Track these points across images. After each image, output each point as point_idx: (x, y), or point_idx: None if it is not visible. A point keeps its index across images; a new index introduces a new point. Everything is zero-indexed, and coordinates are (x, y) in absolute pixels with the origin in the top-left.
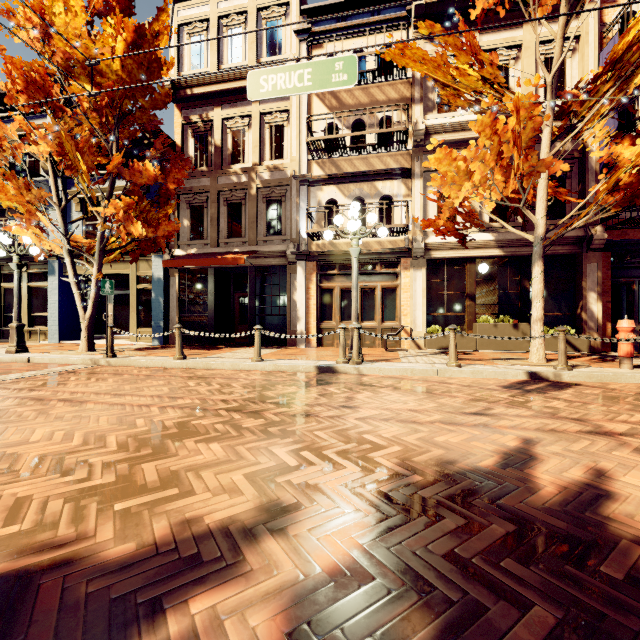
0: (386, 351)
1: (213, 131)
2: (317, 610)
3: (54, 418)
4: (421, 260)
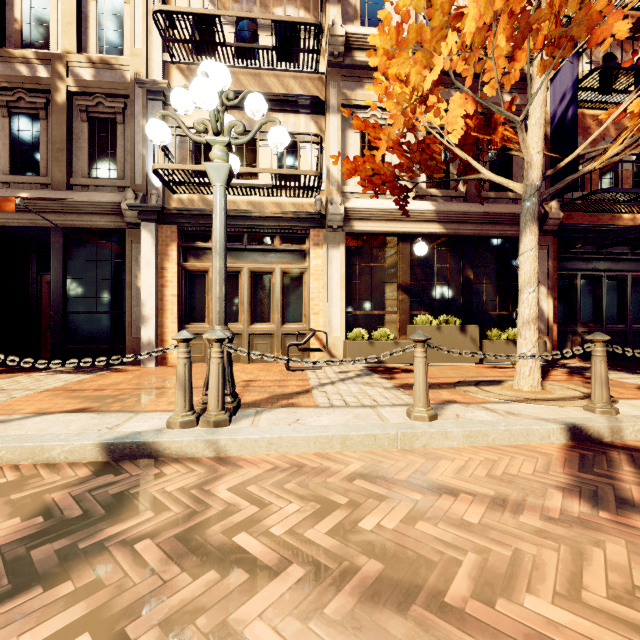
0: (288, 370)
1: None
2: None
3: None
4: (339, 233)
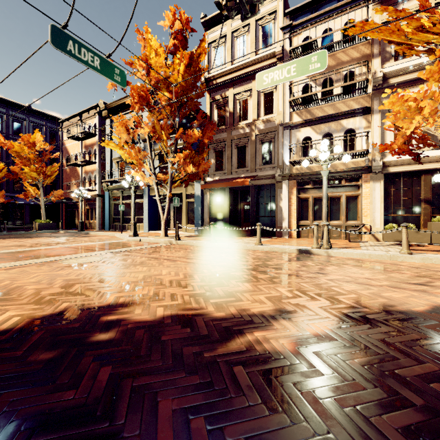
0: (349, 242)
1: (228, 103)
2: (309, 344)
3: (166, 266)
4: (379, 174)
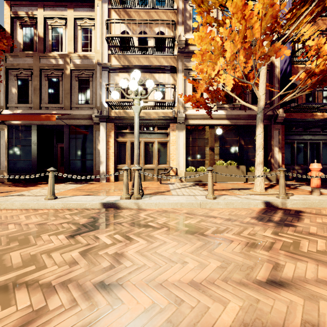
0: (161, 184)
1: (37, 26)
2: None
3: None
4: (182, 125)
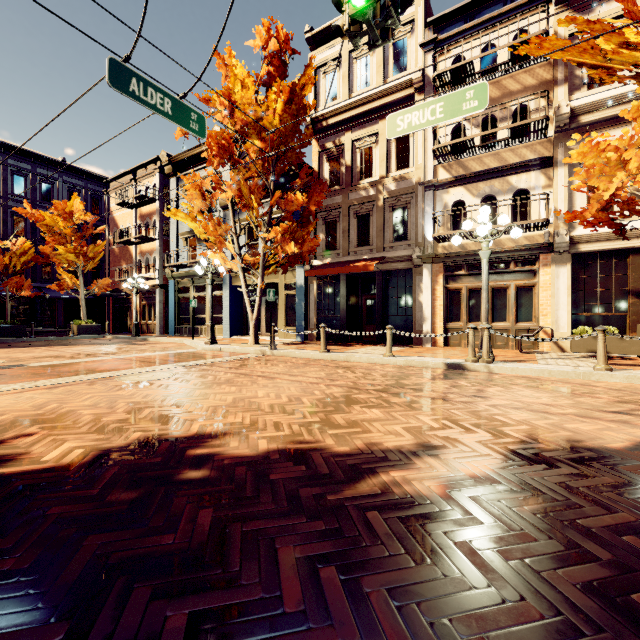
0: (521, 353)
1: (344, 153)
2: (464, 487)
3: (262, 386)
4: (565, 255)
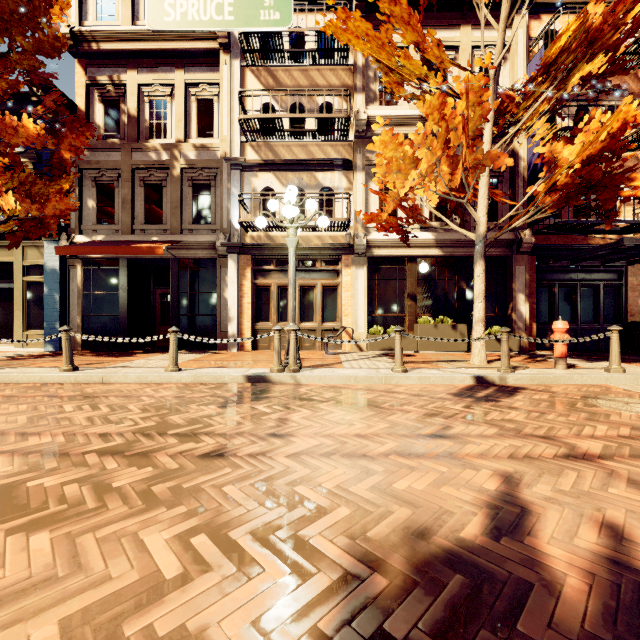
0: (327, 354)
1: (127, 98)
2: None
3: None
4: (363, 257)
